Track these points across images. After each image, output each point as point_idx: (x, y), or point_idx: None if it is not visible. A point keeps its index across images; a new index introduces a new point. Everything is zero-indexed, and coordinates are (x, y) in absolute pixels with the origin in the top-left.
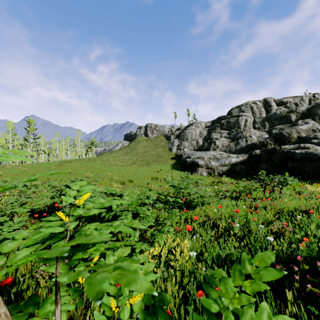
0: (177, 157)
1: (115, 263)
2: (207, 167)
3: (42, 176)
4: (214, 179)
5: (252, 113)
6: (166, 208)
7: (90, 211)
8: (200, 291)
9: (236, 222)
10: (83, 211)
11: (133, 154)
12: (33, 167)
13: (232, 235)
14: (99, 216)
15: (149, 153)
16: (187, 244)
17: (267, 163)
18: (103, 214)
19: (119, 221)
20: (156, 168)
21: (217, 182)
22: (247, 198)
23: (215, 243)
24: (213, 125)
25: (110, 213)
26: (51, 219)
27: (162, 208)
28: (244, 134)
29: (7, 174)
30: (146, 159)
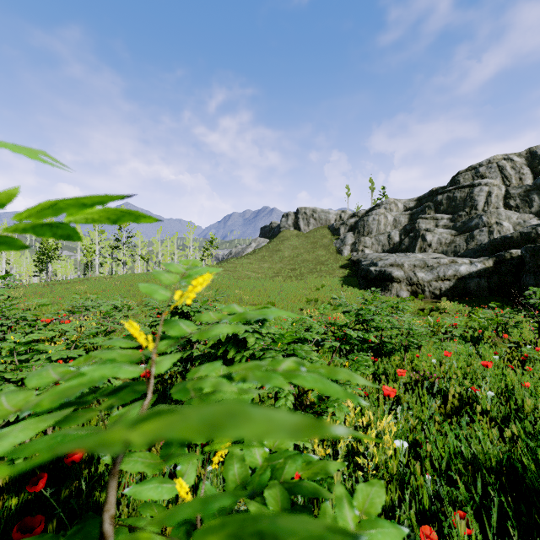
0: (351, 264)
1: (267, 463)
2: (410, 282)
3: (138, 294)
4: (423, 305)
5: (503, 178)
6: (336, 352)
7: (212, 328)
8: (427, 528)
9: (481, 387)
10: (193, 326)
11: (275, 260)
12: (127, 280)
13: (477, 413)
14: (224, 357)
15: (302, 257)
16: (390, 424)
17: (538, 275)
18: (231, 353)
19: (292, 359)
20: (314, 284)
21: (429, 310)
22: (499, 342)
23: (447, 427)
24: (420, 206)
25: (243, 353)
26: (118, 345)
27: (329, 352)
28: (484, 219)
29: (93, 290)
30: (297, 268)
